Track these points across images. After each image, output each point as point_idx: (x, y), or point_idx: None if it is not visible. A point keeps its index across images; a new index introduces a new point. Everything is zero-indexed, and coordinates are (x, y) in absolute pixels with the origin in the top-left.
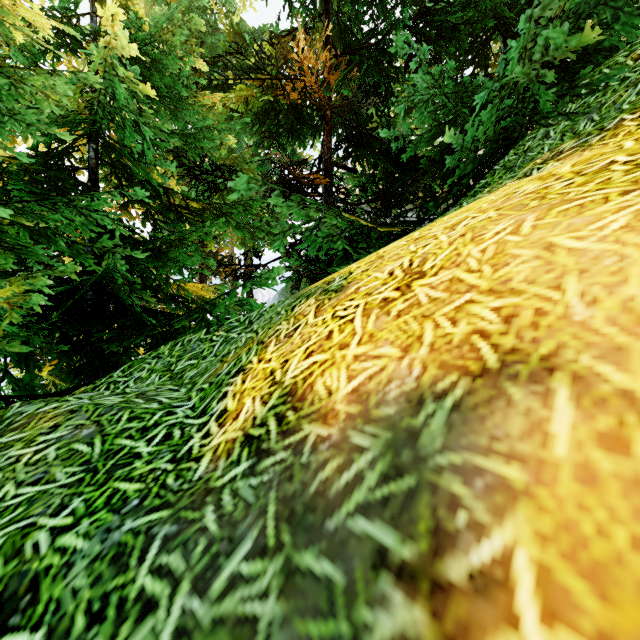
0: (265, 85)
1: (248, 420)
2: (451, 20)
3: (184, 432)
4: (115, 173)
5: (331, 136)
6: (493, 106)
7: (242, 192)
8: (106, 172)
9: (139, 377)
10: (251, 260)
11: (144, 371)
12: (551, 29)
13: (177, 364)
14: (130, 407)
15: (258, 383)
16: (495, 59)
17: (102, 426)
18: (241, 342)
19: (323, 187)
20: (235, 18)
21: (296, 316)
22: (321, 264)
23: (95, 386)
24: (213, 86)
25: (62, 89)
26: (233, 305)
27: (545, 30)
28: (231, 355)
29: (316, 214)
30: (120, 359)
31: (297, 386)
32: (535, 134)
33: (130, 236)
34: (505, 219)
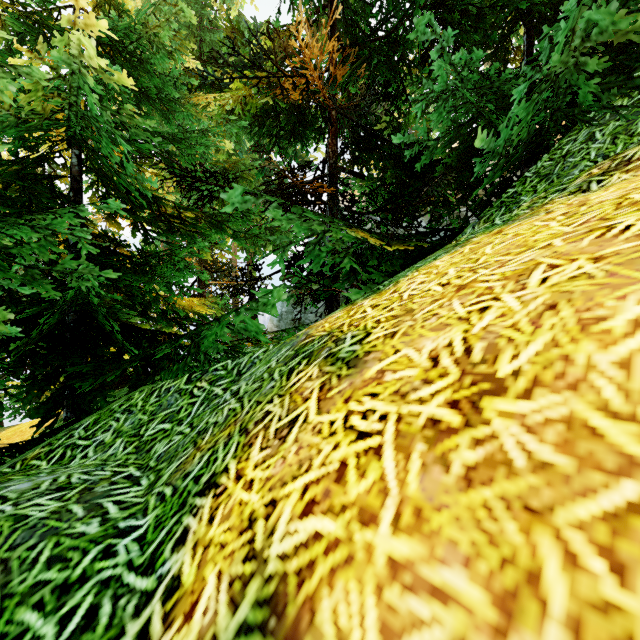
0: (264, 83)
1: (204, 639)
2: (471, 8)
3: (115, 611)
4: (101, 181)
5: (336, 138)
6: (529, 104)
7: (237, 203)
8: (92, 179)
9: (101, 442)
10: (250, 273)
11: (109, 432)
12: (609, 8)
13: (148, 426)
14: (58, 531)
15: (229, 537)
16: (515, 53)
17: (8, 573)
18: (222, 415)
19: (328, 194)
20: (233, 12)
21: (292, 394)
22: (326, 280)
23: (50, 449)
24: (209, 85)
25: (5, 87)
26: (224, 336)
27: (601, 10)
28: (207, 437)
29: (320, 227)
30: (95, 398)
31: (287, 590)
32: (575, 136)
33: (115, 251)
34: (633, 289)
